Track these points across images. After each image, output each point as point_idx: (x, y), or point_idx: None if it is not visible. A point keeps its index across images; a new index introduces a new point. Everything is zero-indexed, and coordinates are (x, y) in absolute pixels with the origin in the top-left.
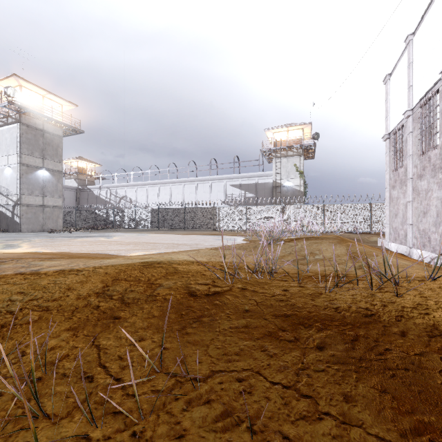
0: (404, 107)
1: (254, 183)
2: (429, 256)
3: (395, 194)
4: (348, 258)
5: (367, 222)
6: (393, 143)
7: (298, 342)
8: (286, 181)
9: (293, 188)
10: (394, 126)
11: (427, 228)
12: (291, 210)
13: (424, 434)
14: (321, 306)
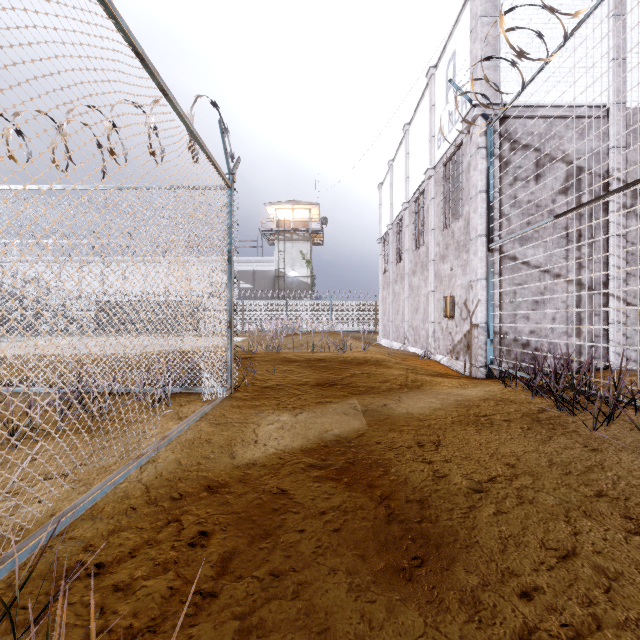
0: (389, 219)
1: (251, 270)
2: (399, 346)
3: (384, 294)
4: (332, 345)
5: (372, 320)
6: (383, 248)
7: (290, 364)
8: (291, 270)
9: (299, 280)
10: (384, 232)
11: (398, 324)
12: (296, 306)
13: (320, 371)
14: (302, 357)
